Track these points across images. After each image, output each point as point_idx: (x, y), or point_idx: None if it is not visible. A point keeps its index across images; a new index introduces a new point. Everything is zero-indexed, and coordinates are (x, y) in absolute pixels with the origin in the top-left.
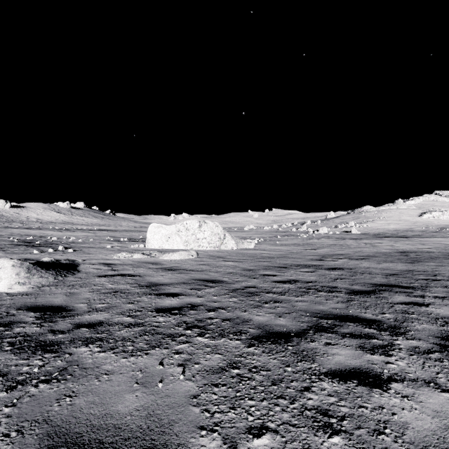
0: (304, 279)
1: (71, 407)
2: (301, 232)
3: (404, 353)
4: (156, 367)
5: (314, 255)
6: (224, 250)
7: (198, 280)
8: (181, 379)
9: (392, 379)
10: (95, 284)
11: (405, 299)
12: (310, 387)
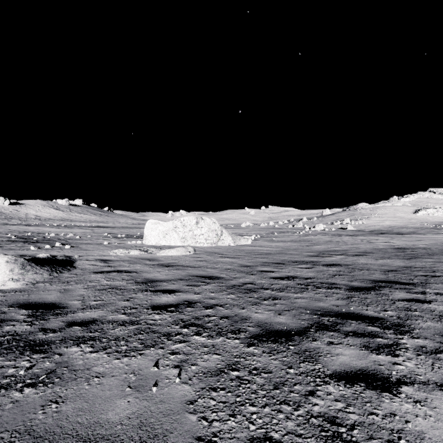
0: (302, 275)
1: (57, 414)
2: (297, 229)
3: (411, 353)
4: (151, 369)
5: (311, 251)
6: (221, 247)
7: (196, 277)
8: (177, 383)
9: (402, 382)
10: (91, 280)
11: (406, 296)
12: (315, 391)
